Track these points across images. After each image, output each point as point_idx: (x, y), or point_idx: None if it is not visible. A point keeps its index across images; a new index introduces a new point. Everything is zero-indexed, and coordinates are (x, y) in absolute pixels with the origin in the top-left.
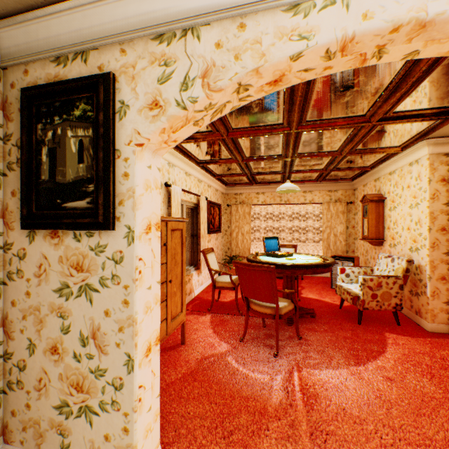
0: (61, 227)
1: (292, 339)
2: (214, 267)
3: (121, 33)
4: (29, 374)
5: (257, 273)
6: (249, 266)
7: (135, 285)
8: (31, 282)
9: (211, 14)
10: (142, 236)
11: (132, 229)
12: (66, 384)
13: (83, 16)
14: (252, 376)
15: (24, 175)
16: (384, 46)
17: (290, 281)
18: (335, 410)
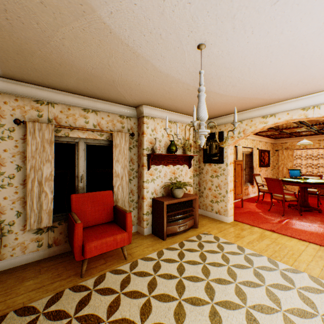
0: (211, 163)
1: (296, 215)
2: (259, 183)
3: (224, 123)
4: (204, 194)
5: (273, 182)
6: (269, 178)
7: (227, 175)
8: (204, 174)
9: (244, 119)
10: (229, 165)
11: (227, 163)
12: (212, 196)
13: (217, 120)
14: (267, 217)
15: (204, 152)
16: (287, 121)
17: (303, 192)
18: (298, 228)
